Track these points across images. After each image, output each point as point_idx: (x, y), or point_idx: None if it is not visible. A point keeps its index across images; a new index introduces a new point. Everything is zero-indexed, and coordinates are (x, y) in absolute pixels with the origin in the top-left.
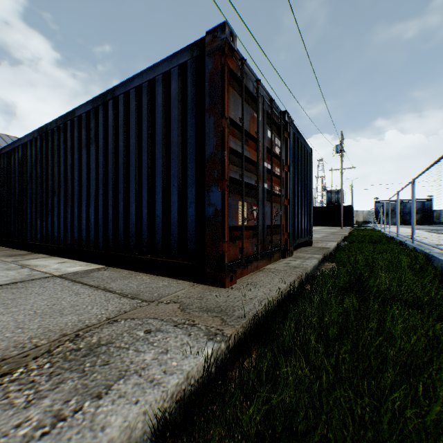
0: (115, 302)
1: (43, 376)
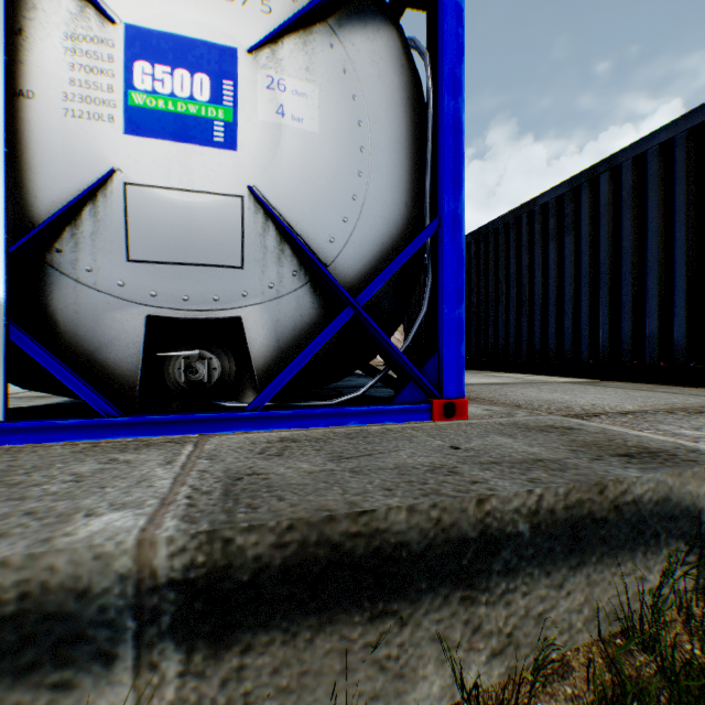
0: None
1: None
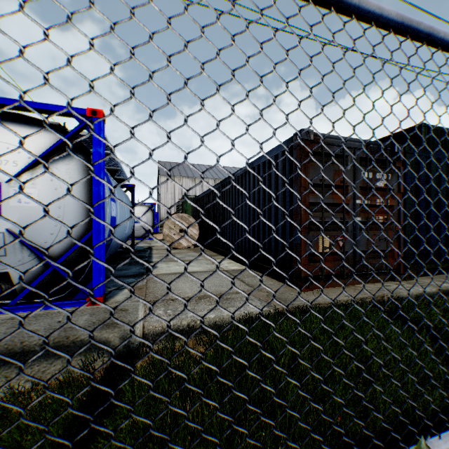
0: (242, 286)
1: (213, 301)
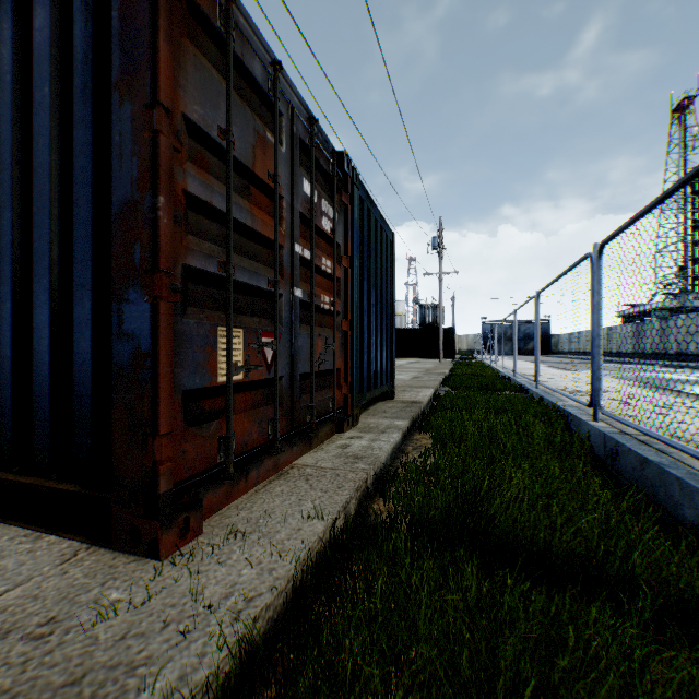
0: None
1: None
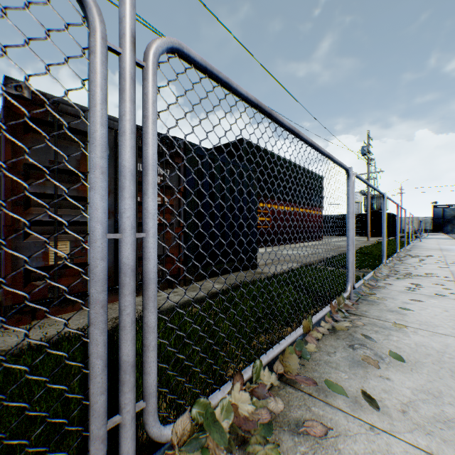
0: None
1: None
